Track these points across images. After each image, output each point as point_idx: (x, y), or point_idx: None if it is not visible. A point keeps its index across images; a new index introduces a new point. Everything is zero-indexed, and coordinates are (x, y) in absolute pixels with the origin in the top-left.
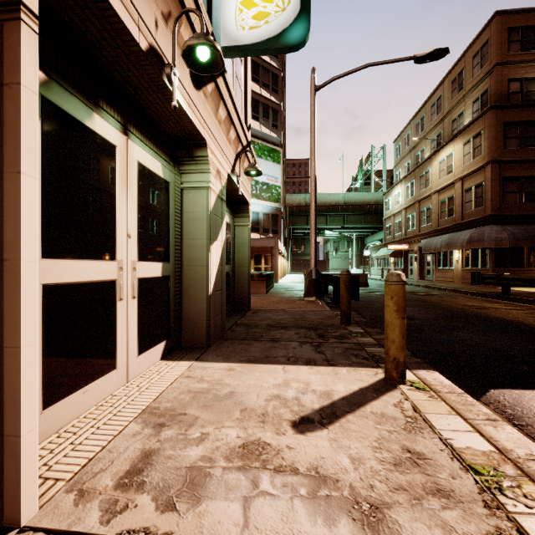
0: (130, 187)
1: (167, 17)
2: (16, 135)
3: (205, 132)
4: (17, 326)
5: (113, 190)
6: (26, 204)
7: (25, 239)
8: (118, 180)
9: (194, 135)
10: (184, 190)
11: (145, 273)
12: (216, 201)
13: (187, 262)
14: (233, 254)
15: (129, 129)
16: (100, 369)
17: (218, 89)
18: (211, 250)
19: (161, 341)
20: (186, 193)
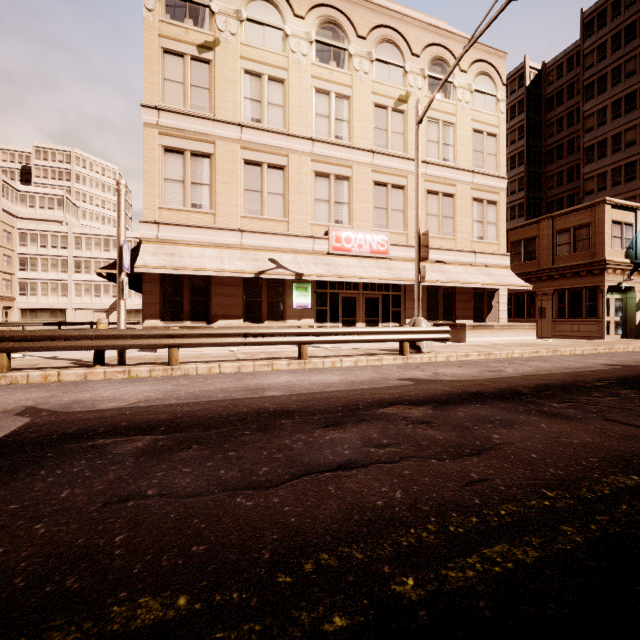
0: (612, 303)
1: (621, 274)
2: (604, 307)
3: (633, 285)
4: (604, 323)
5: (609, 305)
6: (605, 313)
7: (605, 316)
8: (610, 303)
9: (629, 286)
10: (627, 298)
11: (615, 319)
12: (639, 299)
13: (628, 317)
14: None
15: (612, 293)
16: (607, 334)
17: (639, 271)
18: (636, 314)
19: (619, 335)
20: (628, 299)
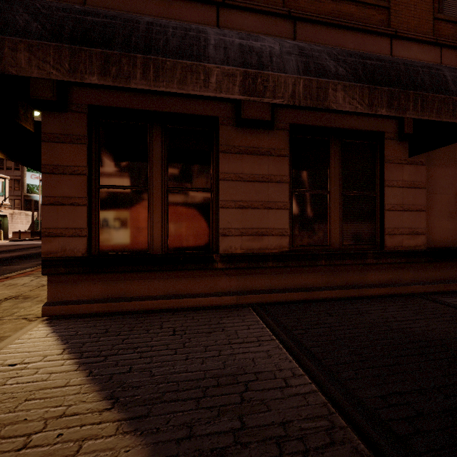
0: None
1: None
2: None
3: None
4: None
5: None
6: None
7: None
8: None
9: None
10: None
11: None
12: None
13: None
14: (4, 226)
15: None
16: None
17: None
18: None
19: None
20: None
